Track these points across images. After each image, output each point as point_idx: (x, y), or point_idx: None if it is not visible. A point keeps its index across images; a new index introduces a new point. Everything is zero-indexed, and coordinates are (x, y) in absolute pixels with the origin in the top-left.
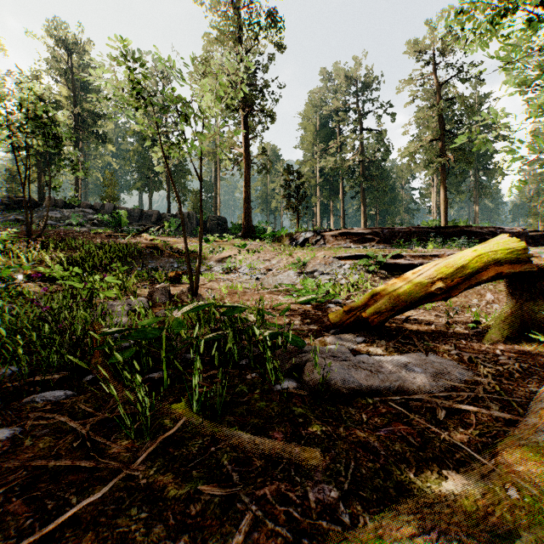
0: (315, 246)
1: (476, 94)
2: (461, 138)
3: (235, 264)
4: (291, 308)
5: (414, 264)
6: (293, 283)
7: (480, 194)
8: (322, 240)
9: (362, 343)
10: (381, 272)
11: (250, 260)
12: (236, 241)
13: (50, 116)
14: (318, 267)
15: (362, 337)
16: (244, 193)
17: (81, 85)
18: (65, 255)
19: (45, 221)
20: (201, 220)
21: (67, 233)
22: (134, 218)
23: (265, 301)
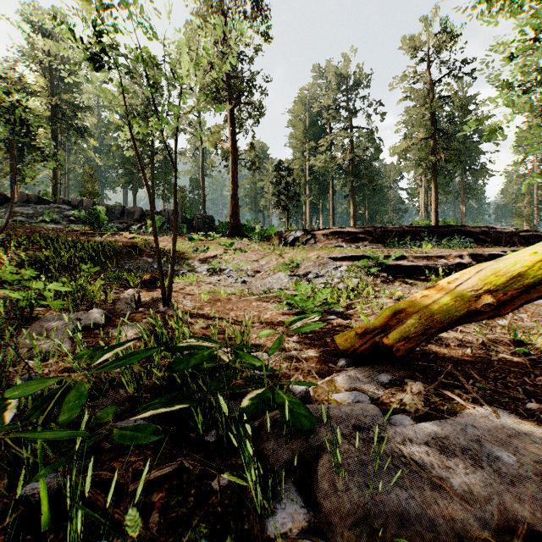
0: (306, 245)
1: (463, 96)
2: (473, 125)
3: (220, 265)
4: (284, 321)
5: (418, 266)
6: (284, 287)
7: (467, 194)
8: (313, 240)
9: (389, 387)
10: (381, 275)
11: (236, 260)
12: (223, 240)
13: (15, 100)
14: (311, 269)
15: (385, 372)
16: (231, 189)
17: (60, 75)
18: (29, 254)
19: (8, 216)
20: (175, 214)
21: (38, 230)
22: (115, 216)
23: (252, 311)
